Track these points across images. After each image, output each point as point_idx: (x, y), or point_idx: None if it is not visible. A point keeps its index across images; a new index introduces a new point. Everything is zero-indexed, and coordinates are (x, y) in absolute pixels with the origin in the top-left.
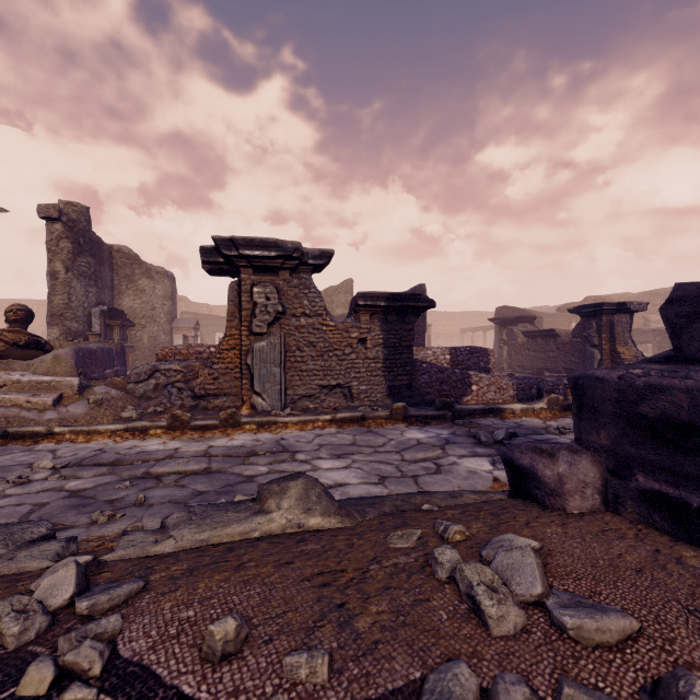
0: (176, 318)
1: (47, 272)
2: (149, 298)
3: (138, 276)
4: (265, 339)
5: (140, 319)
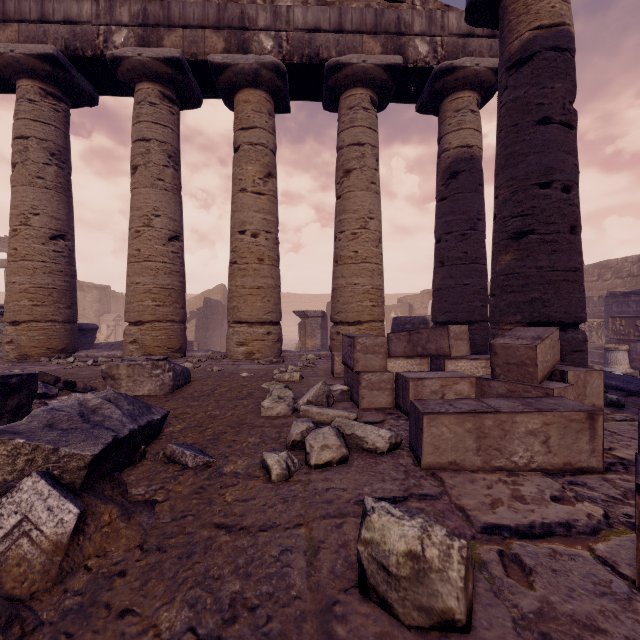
0: (105, 314)
1: None
2: (81, 303)
3: None
4: None
5: None
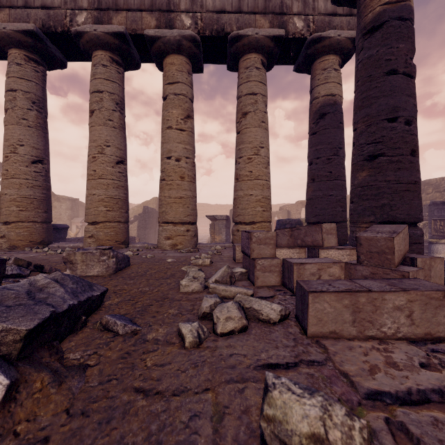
0: (75, 218)
1: None
2: (58, 210)
3: (53, 201)
4: None
5: (54, 219)
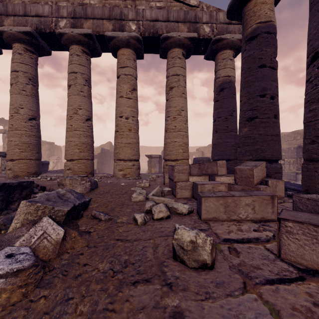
0: (52, 156)
1: (3, 147)
2: None
3: None
4: (4, 171)
5: None
